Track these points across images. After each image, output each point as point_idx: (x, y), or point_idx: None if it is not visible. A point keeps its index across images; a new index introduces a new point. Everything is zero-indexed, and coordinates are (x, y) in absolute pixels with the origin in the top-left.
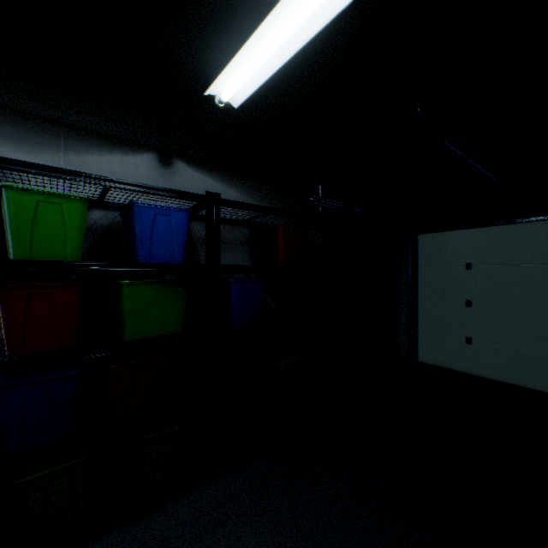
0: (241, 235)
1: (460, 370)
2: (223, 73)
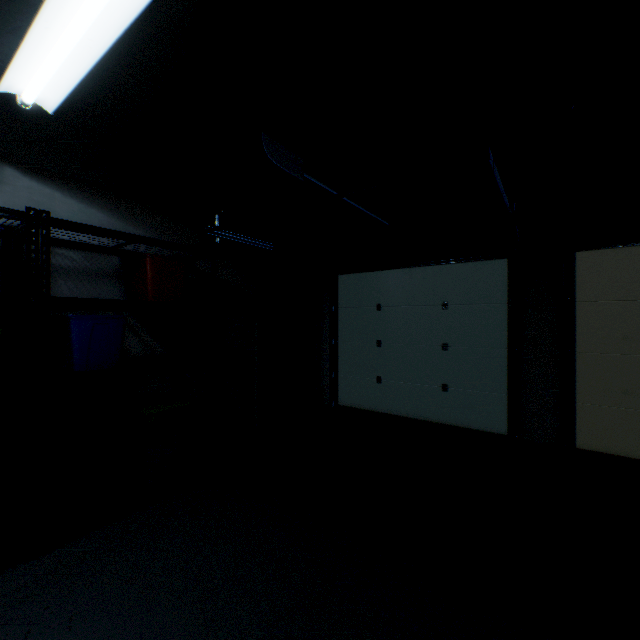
0: (108, 265)
1: (373, 409)
2: (11, 71)
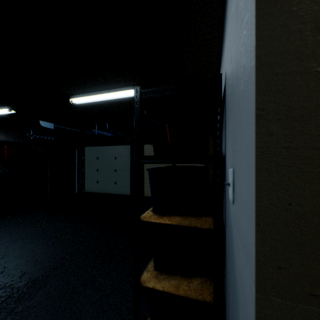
0: None
1: (96, 192)
2: None
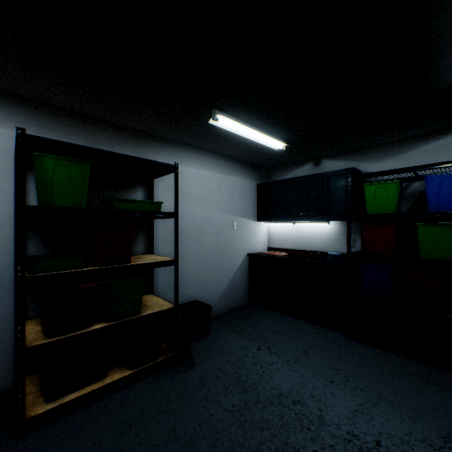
0: None
1: None
2: None
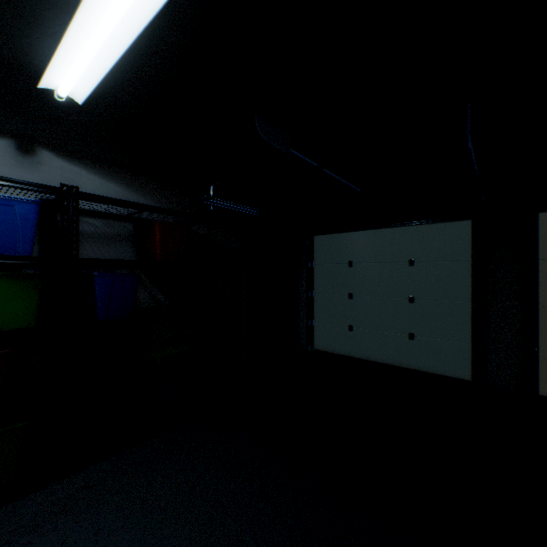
0: (124, 230)
1: (344, 354)
2: (50, 70)
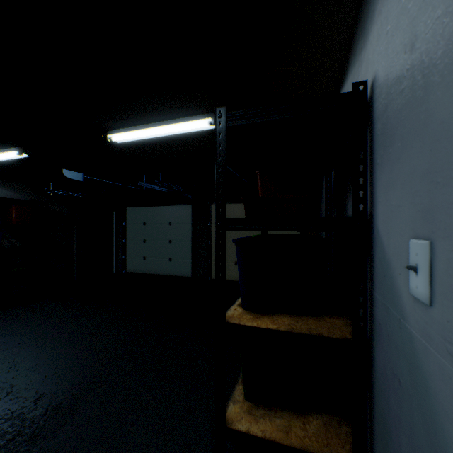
0: None
1: (142, 272)
2: None
